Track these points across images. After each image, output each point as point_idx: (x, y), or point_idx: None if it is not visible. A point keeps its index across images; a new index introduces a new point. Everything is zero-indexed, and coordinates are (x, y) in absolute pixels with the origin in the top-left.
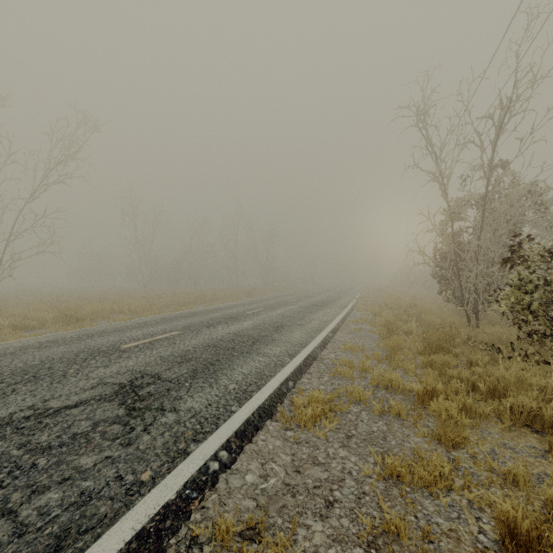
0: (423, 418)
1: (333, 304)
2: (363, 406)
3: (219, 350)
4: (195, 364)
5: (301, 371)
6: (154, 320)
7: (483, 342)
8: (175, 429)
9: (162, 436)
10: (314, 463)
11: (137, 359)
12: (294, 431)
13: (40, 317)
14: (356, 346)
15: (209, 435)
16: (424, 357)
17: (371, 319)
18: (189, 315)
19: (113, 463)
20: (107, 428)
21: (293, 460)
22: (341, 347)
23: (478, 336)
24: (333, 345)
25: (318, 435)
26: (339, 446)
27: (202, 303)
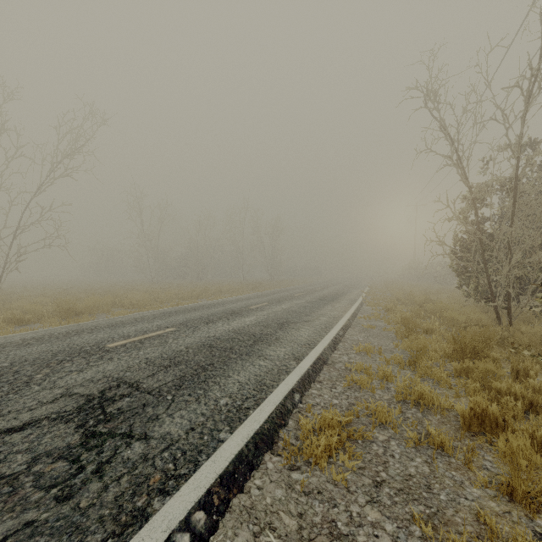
0: (476, 454)
1: (342, 299)
2: (390, 431)
3: (214, 351)
4: (184, 369)
5: (310, 378)
6: (152, 315)
7: (522, 344)
8: (139, 471)
9: (118, 483)
10: (332, 534)
11: (119, 362)
12: (301, 472)
13: (37, 311)
14: (372, 347)
15: (183, 482)
16: (455, 362)
17: (383, 315)
18: (190, 310)
19: (32, 536)
20: (47, 466)
21: (300, 526)
22: (355, 348)
23: (515, 337)
24: (345, 345)
25: (334, 479)
26: (365, 501)
27: (206, 297)
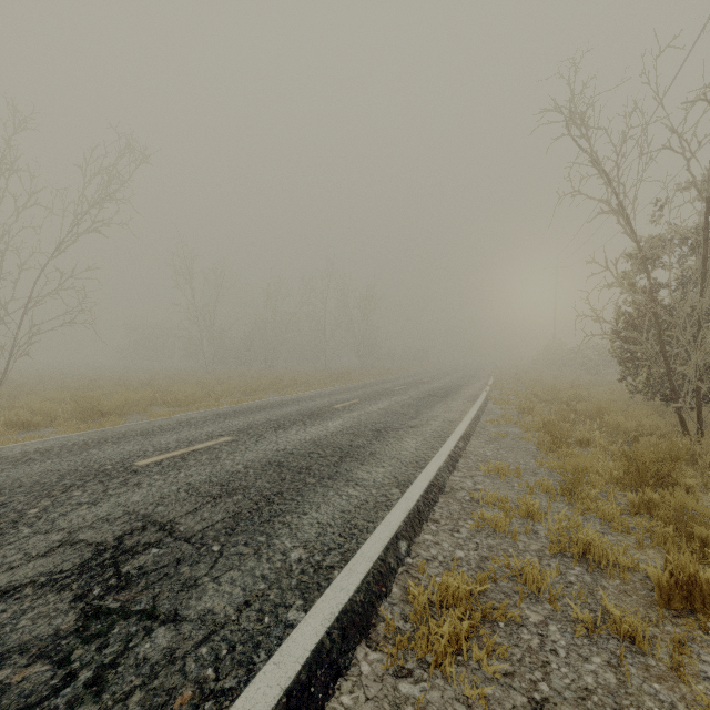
0: (686, 650)
1: (459, 394)
2: (547, 607)
3: (284, 472)
4: (241, 500)
5: (421, 516)
6: (202, 417)
7: None
8: (159, 682)
9: (124, 707)
10: None
11: (149, 490)
12: (414, 680)
13: (49, 411)
14: (506, 466)
15: (227, 705)
16: (628, 490)
17: (517, 417)
18: (253, 410)
19: None
20: (18, 672)
21: None
22: (482, 468)
23: None
24: (468, 462)
25: (467, 695)
26: None
27: (277, 391)
